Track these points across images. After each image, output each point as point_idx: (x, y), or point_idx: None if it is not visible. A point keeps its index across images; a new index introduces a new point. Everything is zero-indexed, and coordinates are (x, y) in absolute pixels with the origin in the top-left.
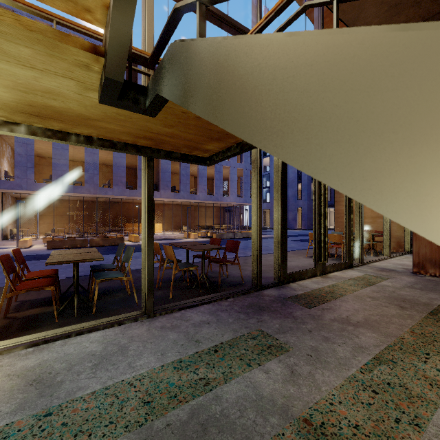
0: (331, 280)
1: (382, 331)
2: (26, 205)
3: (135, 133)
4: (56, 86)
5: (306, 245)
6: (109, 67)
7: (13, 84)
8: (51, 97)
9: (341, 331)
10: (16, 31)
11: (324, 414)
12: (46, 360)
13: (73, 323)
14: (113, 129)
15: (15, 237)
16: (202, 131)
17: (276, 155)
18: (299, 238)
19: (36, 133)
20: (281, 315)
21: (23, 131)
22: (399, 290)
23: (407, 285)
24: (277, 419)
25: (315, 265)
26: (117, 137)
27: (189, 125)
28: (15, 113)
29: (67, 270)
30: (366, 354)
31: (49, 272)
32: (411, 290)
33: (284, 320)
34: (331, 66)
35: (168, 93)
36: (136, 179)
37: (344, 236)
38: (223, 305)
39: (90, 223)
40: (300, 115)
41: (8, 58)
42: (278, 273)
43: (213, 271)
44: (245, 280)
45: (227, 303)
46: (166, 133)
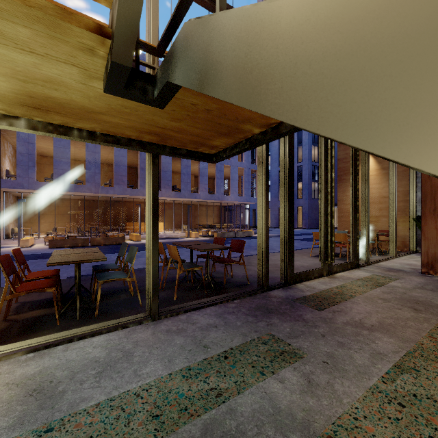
0: (338, 280)
1: (399, 335)
2: (27, 204)
3: (140, 128)
4: (58, 74)
5: (308, 244)
6: (116, 49)
7: (11, 71)
8: (52, 87)
9: (355, 335)
10: (13, 7)
11: (350, 431)
12: (47, 367)
13: (75, 326)
14: (118, 123)
15: (17, 236)
16: (211, 125)
17: (335, 136)
18: (300, 237)
19: (37, 128)
20: (291, 318)
21: (22, 125)
22: (410, 291)
23: (417, 286)
24: (298, 436)
25: (322, 265)
26: (121, 132)
27: (197, 119)
28: (14, 105)
29: (69, 269)
30: (385, 361)
31: (51, 273)
32: (422, 291)
33: (295, 323)
34: (432, 8)
35: (181, 79)
36: (137, 178)
37: (350, 236)
38: (229, 307)
39: (91, 222)
40: (376, 82)
41: (5, 41)
42: (284, 274)
43: (217, 271)
44: (250, 281)
45: (234, 305)
46: (173, 127)
